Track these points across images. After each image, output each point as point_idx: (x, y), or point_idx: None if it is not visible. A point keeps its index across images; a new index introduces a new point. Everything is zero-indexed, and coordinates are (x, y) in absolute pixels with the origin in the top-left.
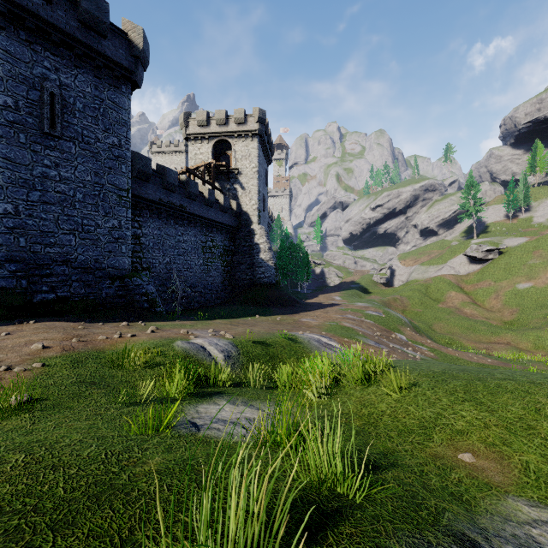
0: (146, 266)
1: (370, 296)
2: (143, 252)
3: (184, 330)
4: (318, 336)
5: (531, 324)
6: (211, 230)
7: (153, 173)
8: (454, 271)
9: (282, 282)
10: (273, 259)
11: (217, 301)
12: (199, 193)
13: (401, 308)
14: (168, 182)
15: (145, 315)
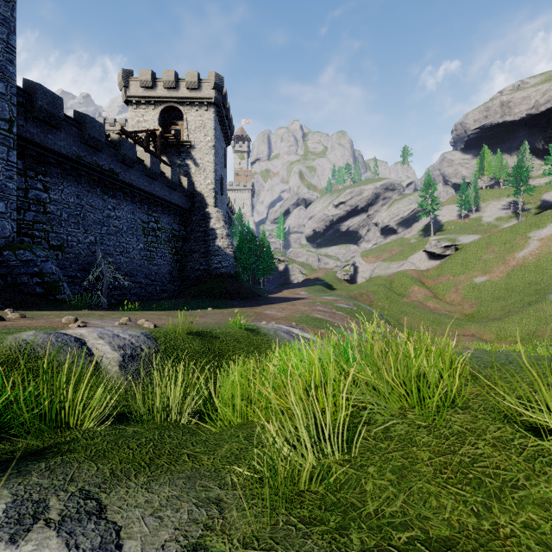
0: (57, 244)
1: (335, 292)
2: (51, 224)
3: (69, 318)
4: (288, 327)
5: (491, 316)
6: (155, 209)
7: (67, 119)
8: (414, 267)
9: (243, 277)
10: (232, 246)
11: (163, 295)
12: (139, 159)
13: (367, 303)
14: (90, 135)
15: (32, 303)
